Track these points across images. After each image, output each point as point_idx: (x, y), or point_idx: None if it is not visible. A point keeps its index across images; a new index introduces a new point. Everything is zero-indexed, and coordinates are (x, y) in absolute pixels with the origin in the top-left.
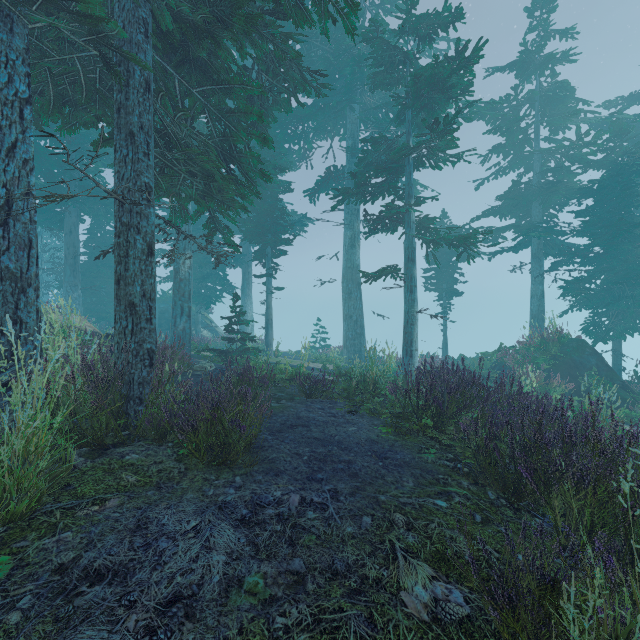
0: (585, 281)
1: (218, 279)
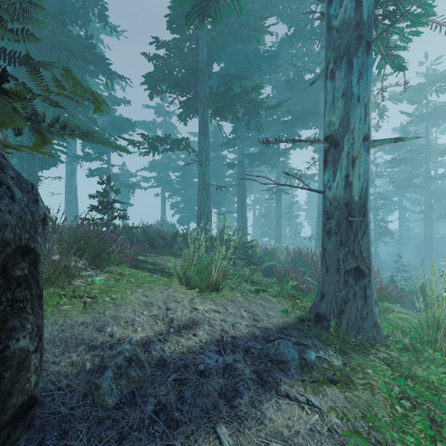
0: (178, 203)
1: None
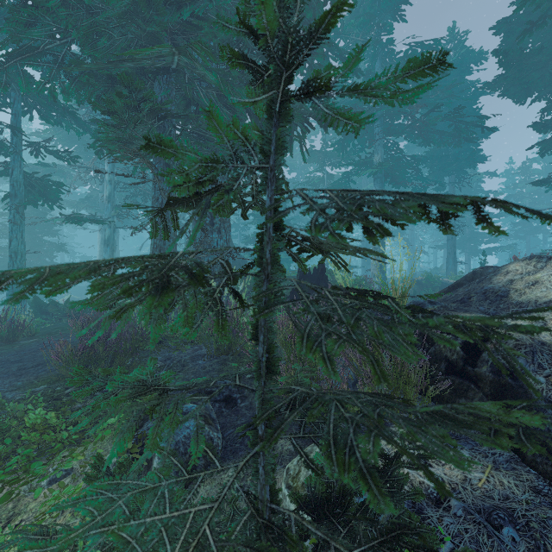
0: None
1: None
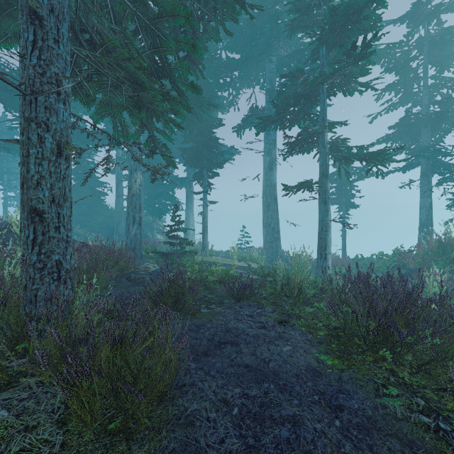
0: None
1: (168, 196)
